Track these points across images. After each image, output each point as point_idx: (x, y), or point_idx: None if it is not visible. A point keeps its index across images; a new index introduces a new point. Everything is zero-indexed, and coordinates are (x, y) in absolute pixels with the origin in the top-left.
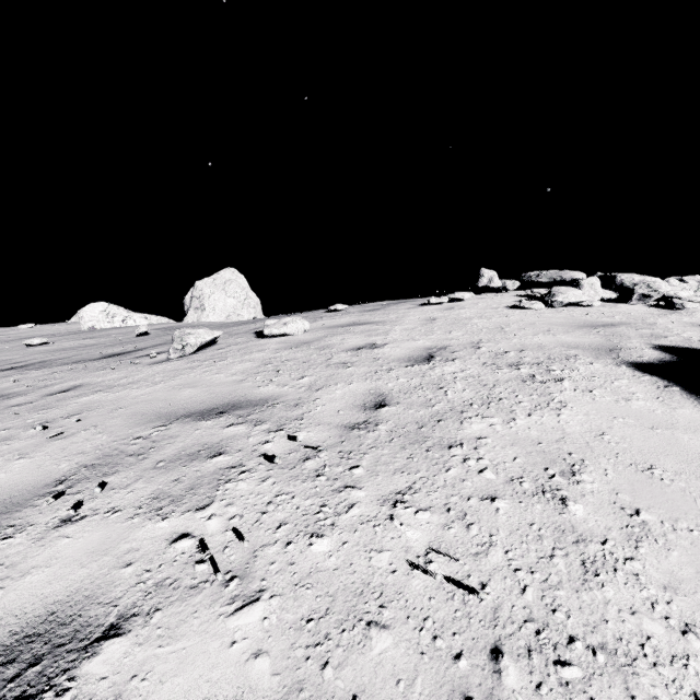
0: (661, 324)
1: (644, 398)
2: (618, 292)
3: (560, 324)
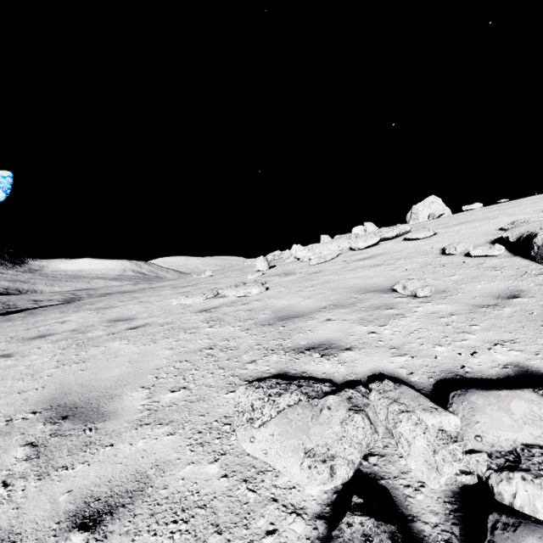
0: None
1: None
2: None
3: None
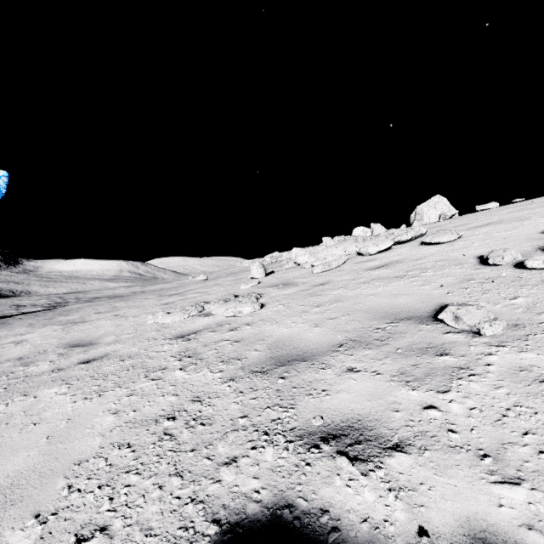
0: None
1: None
2: None
3: None
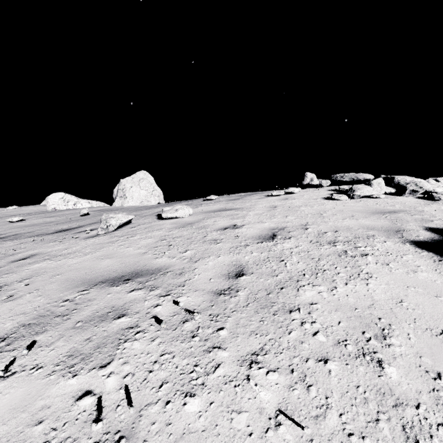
0: (427, 211)
1: (426, 270)
2: (396, 188)
3: (360, 211)
